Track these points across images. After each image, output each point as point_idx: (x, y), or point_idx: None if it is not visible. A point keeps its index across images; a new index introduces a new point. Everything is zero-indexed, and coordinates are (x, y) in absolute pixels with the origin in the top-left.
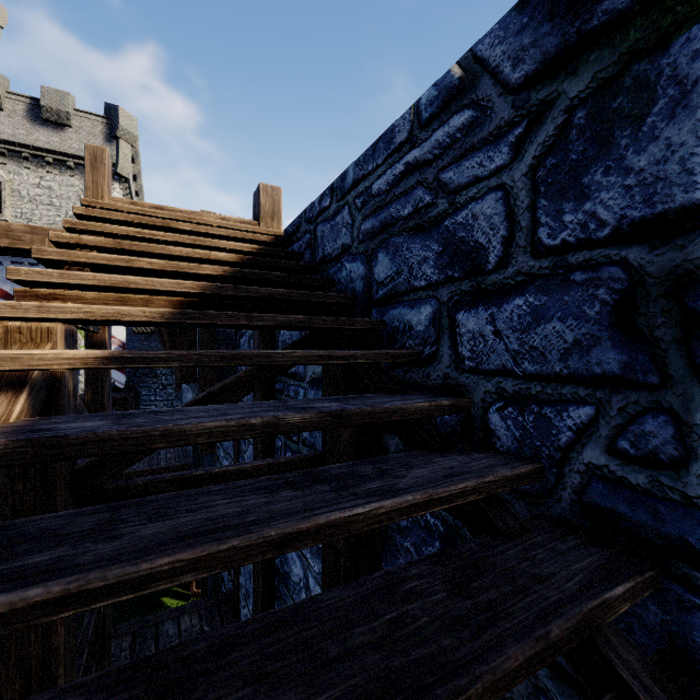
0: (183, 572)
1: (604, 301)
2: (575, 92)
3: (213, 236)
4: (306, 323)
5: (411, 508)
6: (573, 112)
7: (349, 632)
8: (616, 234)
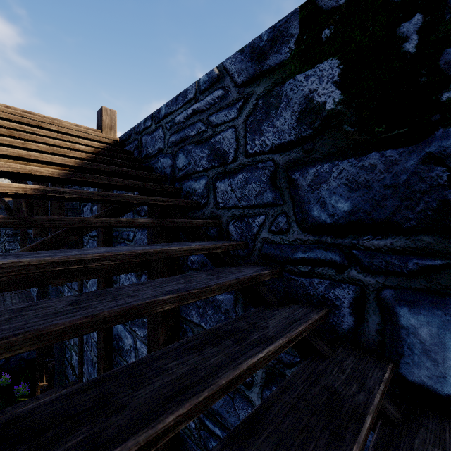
0: (104, 260)
1: (267, 175)
2: (259, 93)
3: (72, 136)
4: (141, 185)
5: (194, 250)
6: (258, 100)
7: (170, 283)
8: (271, 149)
